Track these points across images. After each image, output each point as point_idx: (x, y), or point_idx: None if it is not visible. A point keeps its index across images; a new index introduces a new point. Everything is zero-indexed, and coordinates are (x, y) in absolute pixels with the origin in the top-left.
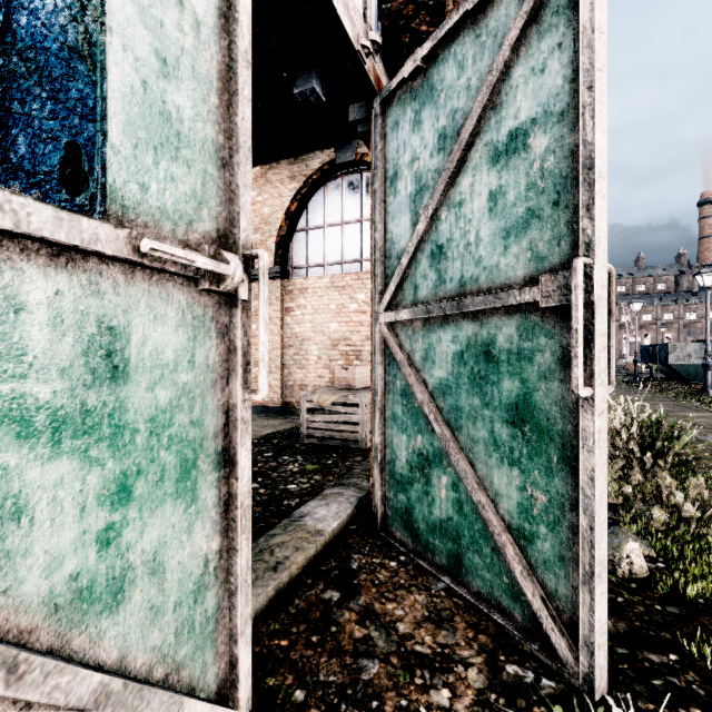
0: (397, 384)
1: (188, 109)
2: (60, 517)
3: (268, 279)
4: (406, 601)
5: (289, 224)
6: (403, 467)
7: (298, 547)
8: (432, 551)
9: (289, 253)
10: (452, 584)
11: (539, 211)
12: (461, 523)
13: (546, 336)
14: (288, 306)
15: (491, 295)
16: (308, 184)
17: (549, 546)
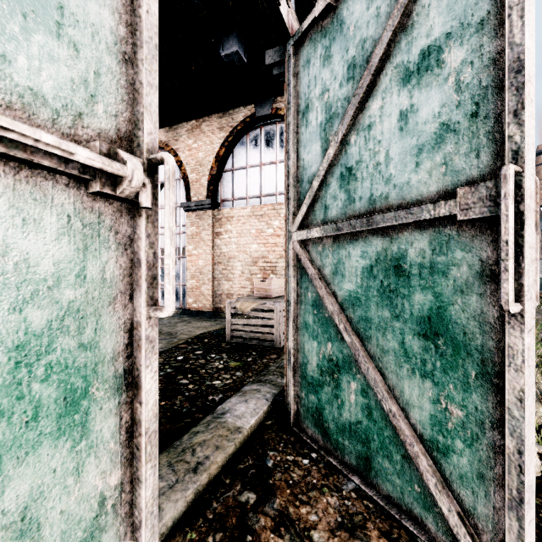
0: (308, 295)
1: None
2: None
3: (202, 210)
4: (319, 504)
5: (219, 165)
6: (314, 371)
7: (218, 446)
8: (341, 450)
9: (219, 188)
10: (361, 485)
11: (454, 125)
12: (370, 427)
13: (463, 250)
14: (218, 231)
15: (402, 210)
16: (234, 133)
17: (465, 462)
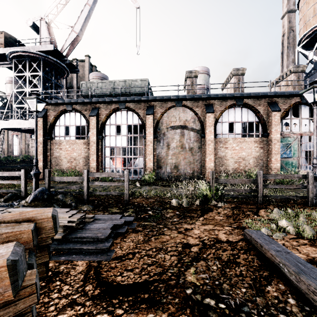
0: None
1: (295, 152)
2: (290, 168)
3: None
4: None
5: None
6: None
7: None
8: None
9: None
10: None
11: None
12: None
13: None
14: None
15: None
16: None
17: None
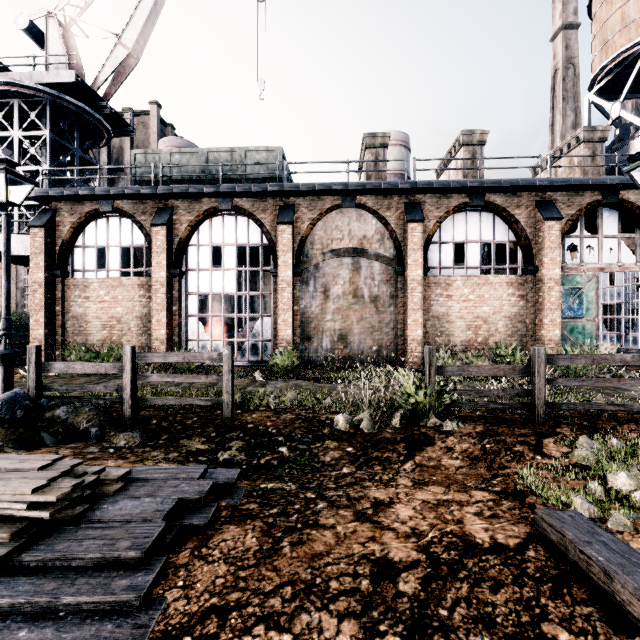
0: None
1: (591, 306)
2: (580, 339)
3: None
4: (633, 368)
5: None
6: None
7: None
8: None
9: None
10: None
11: None
12: None
13: None
14: None
15: None
16: None
17: None
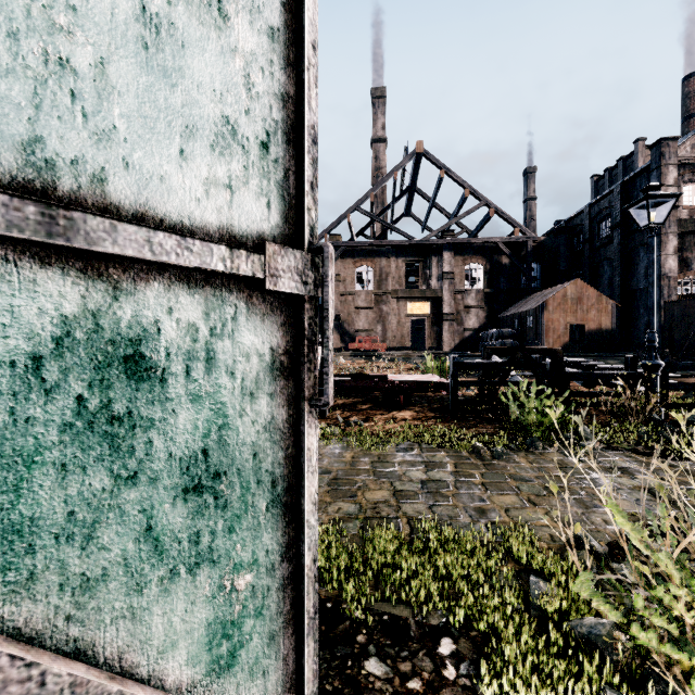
0: None
1: None
2: None
3: None
4: None
5: None
6: None
7: None
8: None
9: None
10: None
11: (243, 137)
12: None
13: (254, 332)
14: None
15: (170, 235)
16: None
17: (257, 641)
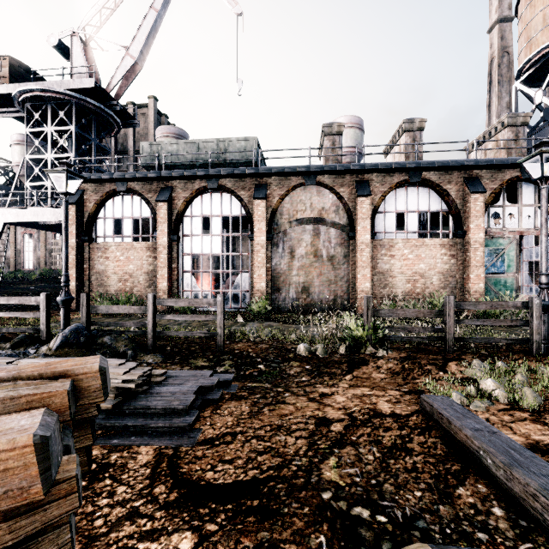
0: None
1: (511, 263)
2: (502, 290)
3: None
4: None
5: None
6: None
7: None
8: None
9: None
10: None
11: None
12: None
13: None
14: None
15: None
16: None
17: None
